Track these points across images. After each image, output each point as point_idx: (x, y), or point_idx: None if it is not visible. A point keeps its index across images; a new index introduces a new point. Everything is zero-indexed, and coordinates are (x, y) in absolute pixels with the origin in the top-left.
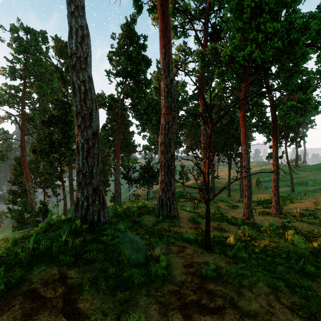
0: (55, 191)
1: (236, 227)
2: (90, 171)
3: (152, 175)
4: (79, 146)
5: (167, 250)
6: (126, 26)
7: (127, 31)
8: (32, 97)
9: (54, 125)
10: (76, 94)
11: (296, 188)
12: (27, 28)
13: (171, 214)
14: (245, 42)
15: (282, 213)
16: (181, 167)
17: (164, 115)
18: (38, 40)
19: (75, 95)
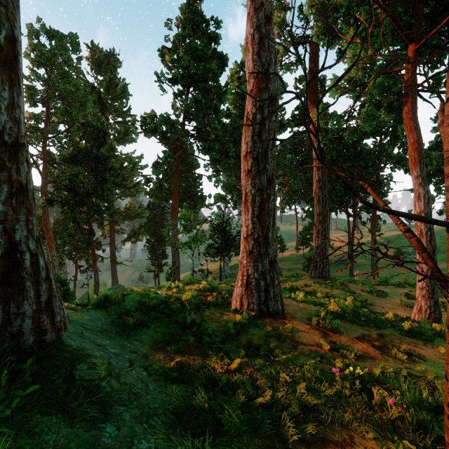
0: (91, 265)
1: (426, 343)
2: None
3: (229, 240)
4: None
5: None
6: (188, 6)
7: (190, 14)
8: (57, 129)
9: (81, 163)
10: None
11: None
12: (51, 31)
13: (268, 308)
14: None
15: None
16: None
17: (253, 92)
18: (65, 47)
19: None
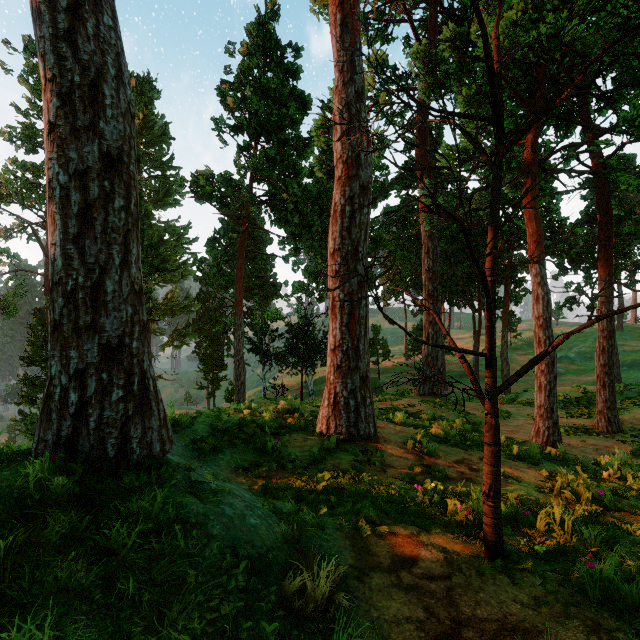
0: None
1: (531, 466)
2: (91, 284)
3: (313, 345)
4: (53, 198)
5: (358, 553)
6: (257, 26)
7: (259, 37)
8: None
9: None
10: (40, 11)
11: (624, 375)
12: None
13: (359, 431)
14: (536, 15)
15: (622, 430)
16: (373, 331)
17: (342, 180)
18: None
19: (37, 16)
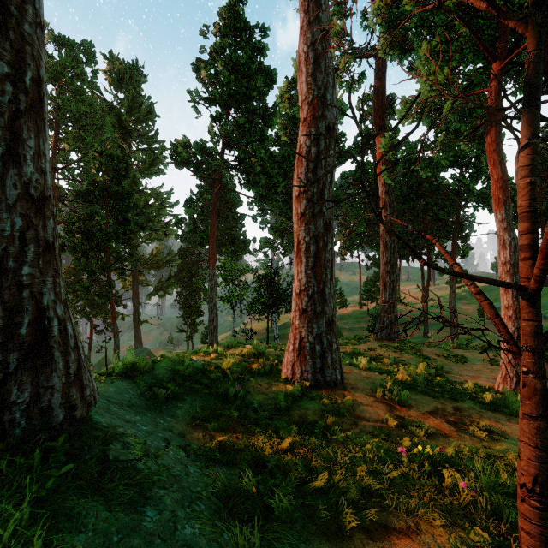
0: (109, 324)
1: (510, 418)
2: None
3: (278, 294)
4: None
5: None
6: (229, 10)
7: (230, 19)
8: (68, 158)
9: (98, 200)
10: None
11: None
12: (61, 38)
13: (325, 377)
14: None
15: None
16: None
17: (307, 121)
18: (78, 58)
19: None
